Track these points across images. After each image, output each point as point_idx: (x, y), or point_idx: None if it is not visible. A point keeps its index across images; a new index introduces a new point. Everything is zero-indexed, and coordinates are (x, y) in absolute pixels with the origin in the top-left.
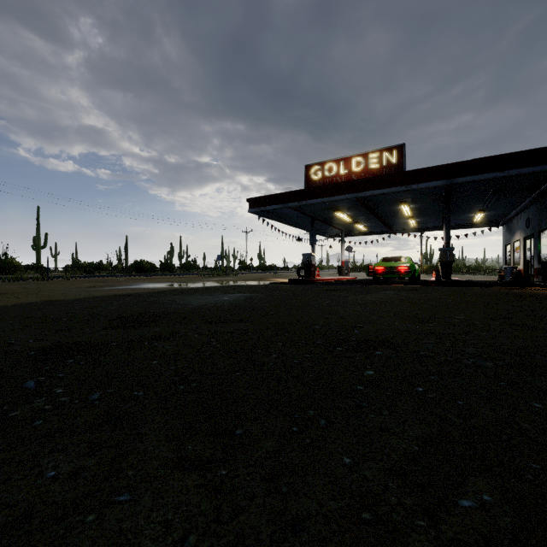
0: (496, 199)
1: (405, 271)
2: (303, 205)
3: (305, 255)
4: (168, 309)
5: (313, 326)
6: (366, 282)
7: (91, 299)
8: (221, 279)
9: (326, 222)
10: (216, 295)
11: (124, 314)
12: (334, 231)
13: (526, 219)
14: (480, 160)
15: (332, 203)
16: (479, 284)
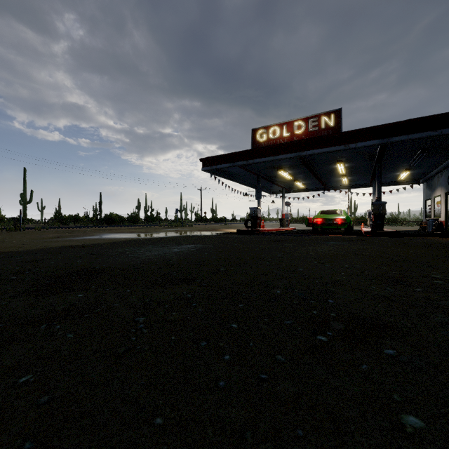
0: (422, 158)
1: (342, 222)
2: (251, 164)
3: (252, 208)
4: (112, 264)
5: (272, 289)
6: (306, 232)
7: (42, 251)
8: (178, 230)
9: (270, 180)
10: (168, 246)
11: (59, 271)
12: (276, 188)
13: (447, 176)
14: (415, 120)
15: (276, 162)
16: (408, 234)
